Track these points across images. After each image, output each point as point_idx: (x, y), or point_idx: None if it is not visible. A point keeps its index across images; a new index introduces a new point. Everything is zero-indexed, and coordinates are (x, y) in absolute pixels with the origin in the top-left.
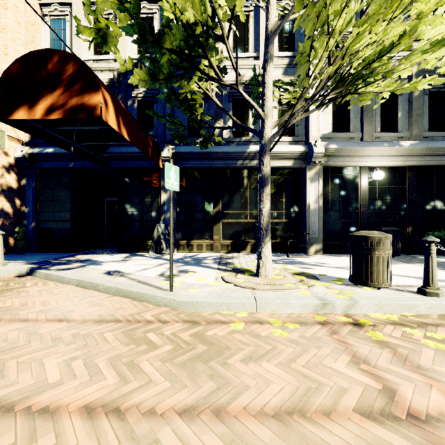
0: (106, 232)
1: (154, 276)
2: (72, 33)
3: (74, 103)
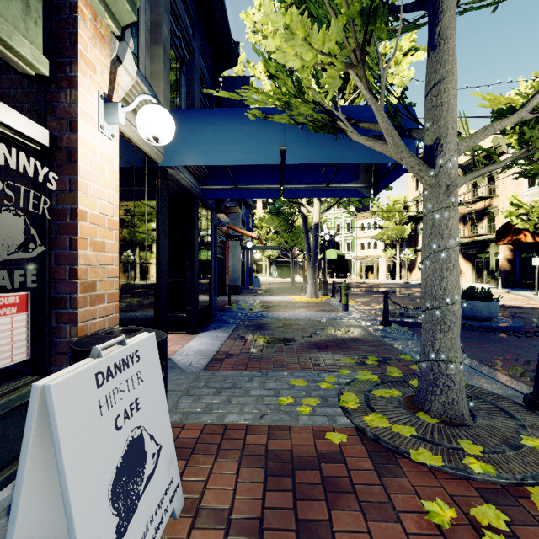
0: None
1: None
2: None
3: (514, 238)
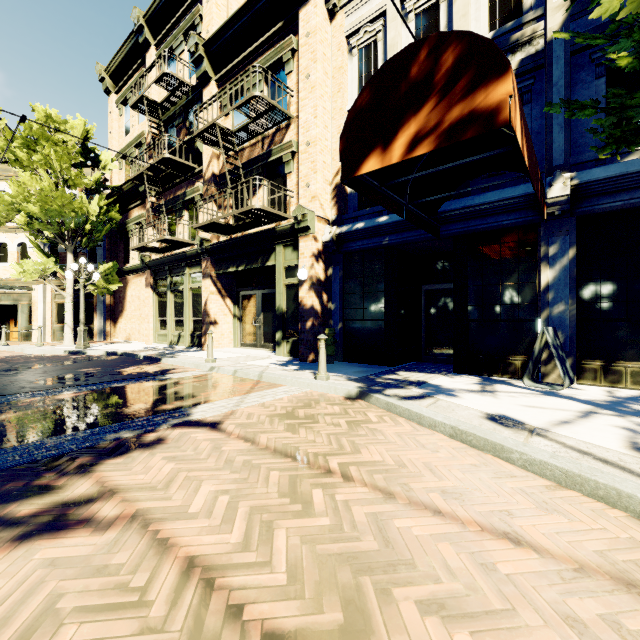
0: (424, 337)
1: (624, 450)
2: (386, 52)
3: (456, 116)
